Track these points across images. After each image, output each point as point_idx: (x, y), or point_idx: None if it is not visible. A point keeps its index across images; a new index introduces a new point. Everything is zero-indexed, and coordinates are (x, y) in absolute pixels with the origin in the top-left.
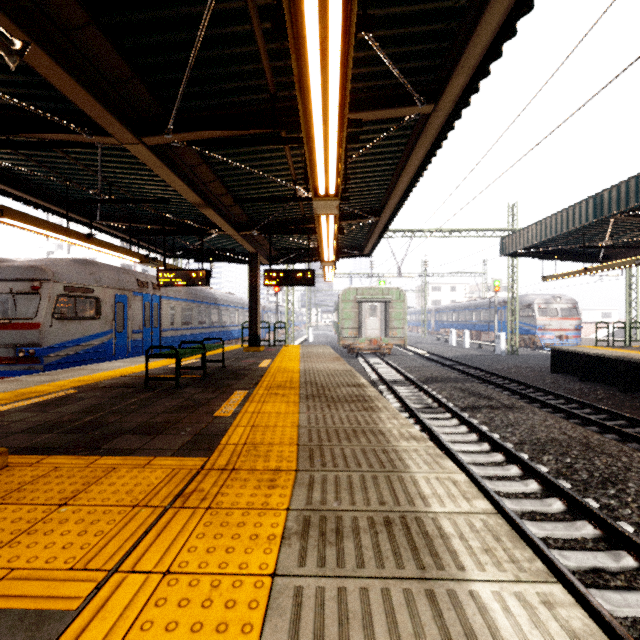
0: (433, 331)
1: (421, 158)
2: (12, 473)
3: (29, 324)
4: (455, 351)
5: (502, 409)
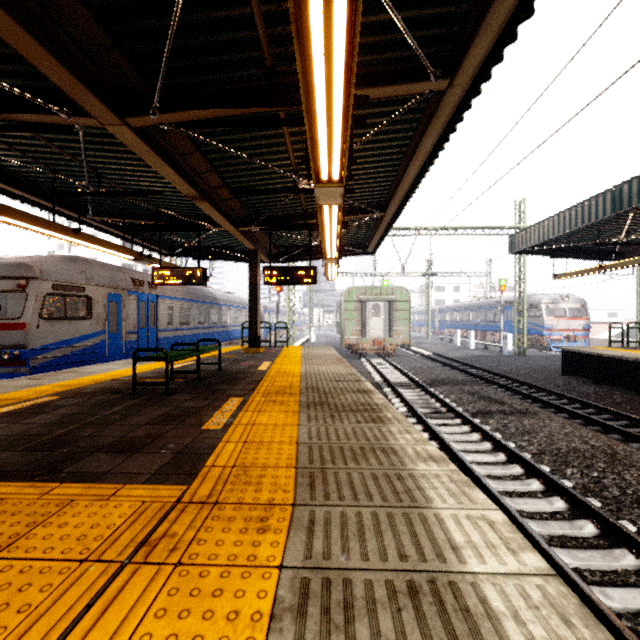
0: (437, 331)
1: (432, 144)
2: None
3: (14, 324)
4: (460, 352)
5: (516, 415)
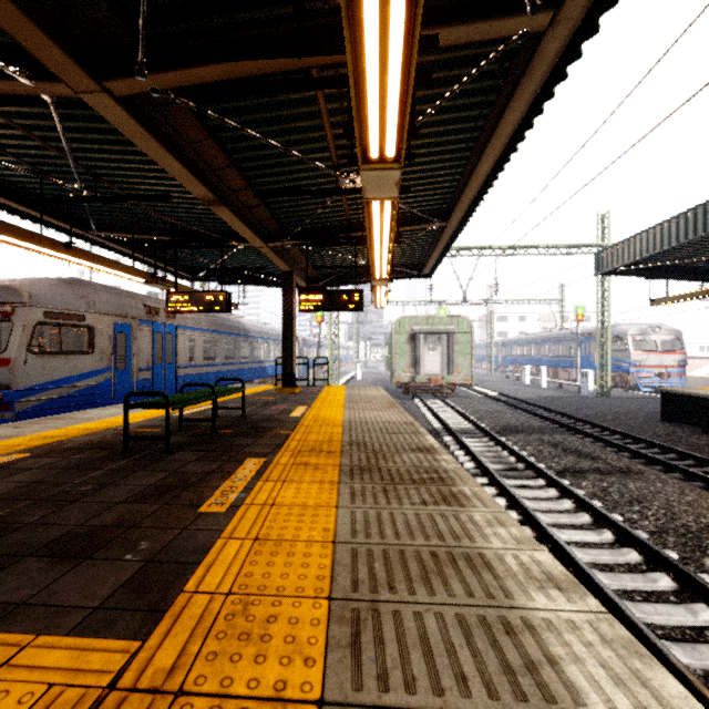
0: (500, 367)
1: (517, 120)
2: None
3: None
4: (531, 392)
5: (615, 474)
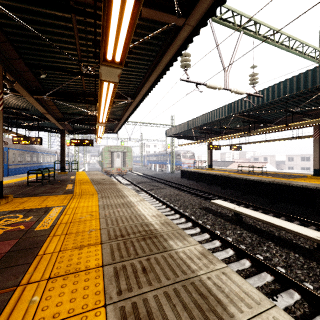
0: (146, 165)
1: (132, 109)
2: (17, 200)
3: None
4: (152, 172)
5: (160, 189)
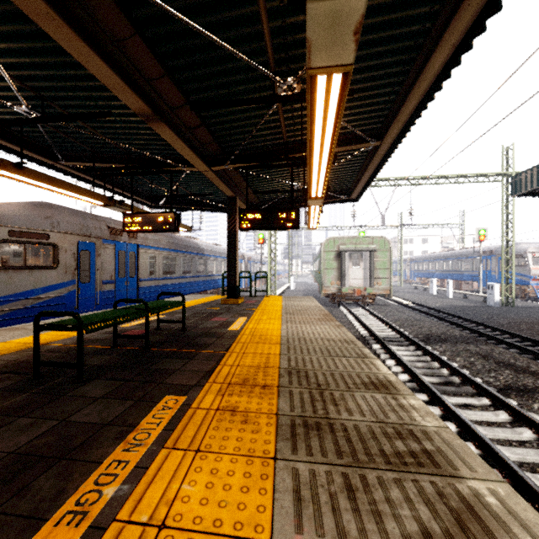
0: (408, 280)
1: None
2: None
3: None
4: (440, 301)
5: None
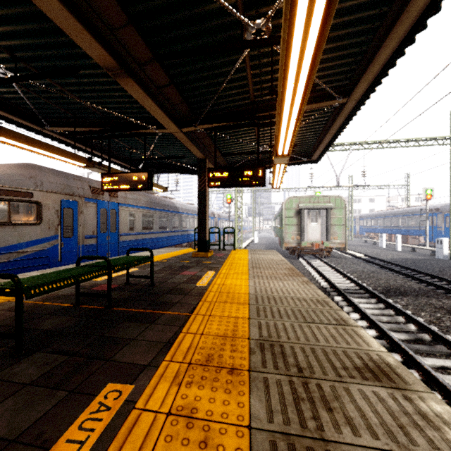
0: (357, 234)
1: None
2: None
3: None
4: (390, 254)
5: None
